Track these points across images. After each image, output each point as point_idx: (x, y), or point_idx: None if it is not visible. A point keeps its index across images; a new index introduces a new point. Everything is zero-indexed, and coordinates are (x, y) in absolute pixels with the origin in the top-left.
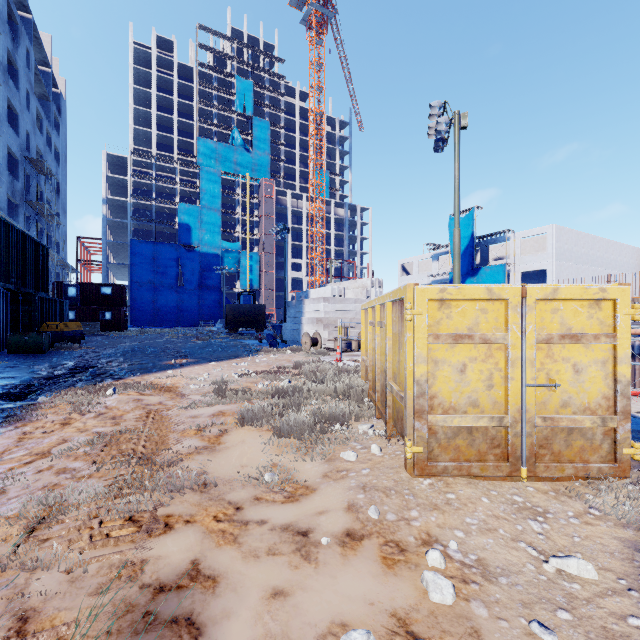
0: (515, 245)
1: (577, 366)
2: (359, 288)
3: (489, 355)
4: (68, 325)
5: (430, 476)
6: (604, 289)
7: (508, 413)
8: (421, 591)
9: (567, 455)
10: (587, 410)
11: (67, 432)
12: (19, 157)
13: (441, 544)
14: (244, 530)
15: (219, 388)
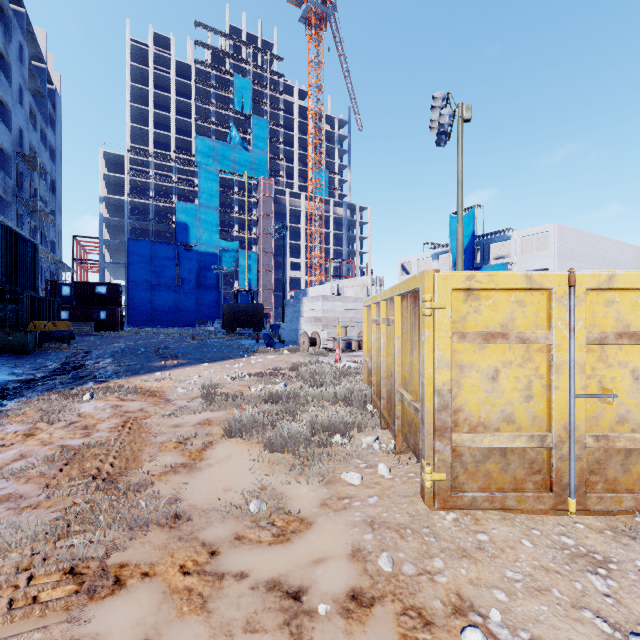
0: (516, 244)
1: (637, 372)
2: (359, 286)
3: (527, 358)
4: (57, 324)
5: (454, 509)
6: None
7: (552, 431)
8: None
9: (624, 483)
10: None
11: (28, 445)
12: (11, 153)
13: (478, 613)
14: (217, 588)
15: (208, 392)
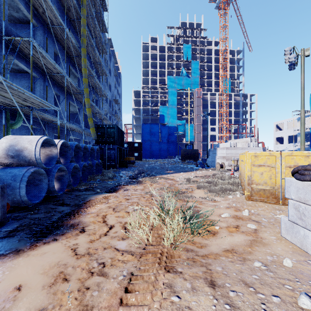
0: None
1: None
2: (244, 142)
3: (270, 170)
4: (131, 158)
5: (252, 201)
6: (309, 152)
7: (276, 186)
8: (241, 214)
9: None
10: None
11: (153, 186)
12: (111, 100)
13: (249, 210)
14: (204, 204)
15: (188, 180)
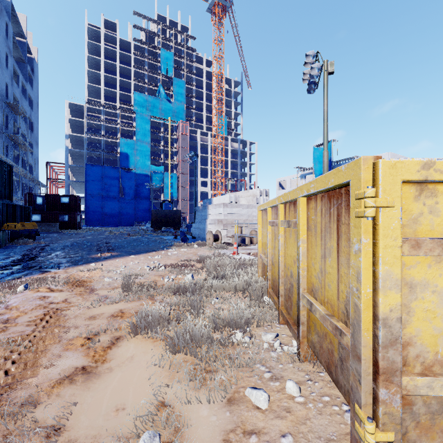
0: None
1: None
2: (250, 196)
3: None
4: (25, 225)
5: None
6: None
7: None
8: None
9: None
10: None
11: None
12: None
13: None
14: None
15: (126, 283)
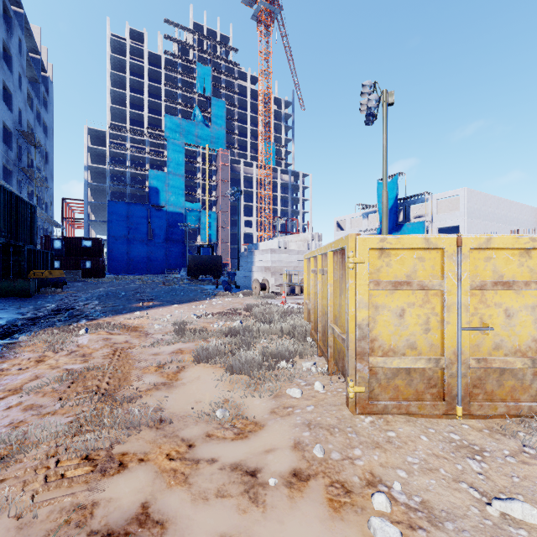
0: (433, 205)
1: (508, 311)
2: (301, 241)
3: (426, 301)
4: (52, 273)
5: (371, 414)
6: (534, 239)
7: (444, 355)
8: None
9: (499, 394)
10: (518, 352)
11: (40, 369)
12: (12, 130)
13: (385, 485)
14: (195, 469)
15: (179, 328)
